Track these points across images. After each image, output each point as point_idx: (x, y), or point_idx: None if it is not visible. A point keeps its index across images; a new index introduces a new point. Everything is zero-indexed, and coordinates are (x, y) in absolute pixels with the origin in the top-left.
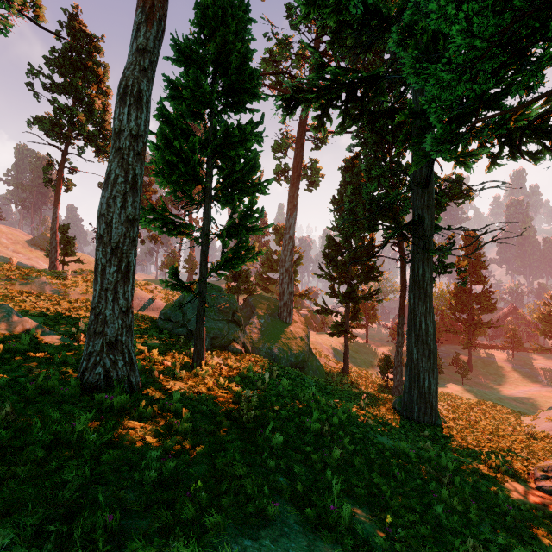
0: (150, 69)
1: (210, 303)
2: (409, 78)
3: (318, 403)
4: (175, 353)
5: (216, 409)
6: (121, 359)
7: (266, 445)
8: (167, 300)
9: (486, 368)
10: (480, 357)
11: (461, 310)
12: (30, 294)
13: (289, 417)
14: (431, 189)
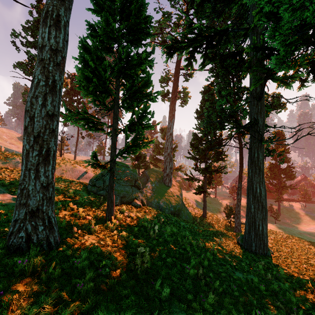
0: (67, 0)
1: (121, 174)
2: (265, 7)
3: (191, 244)
4: (96, 208)
5: (116, 262)
6: (41, 224)
7: (155, 297)
8: (95, 172)
9: (288, 213)
10: (285, 206)
11: (274, 178)
12: (7, 169)
13: (173, 264)
14: (263, 101)
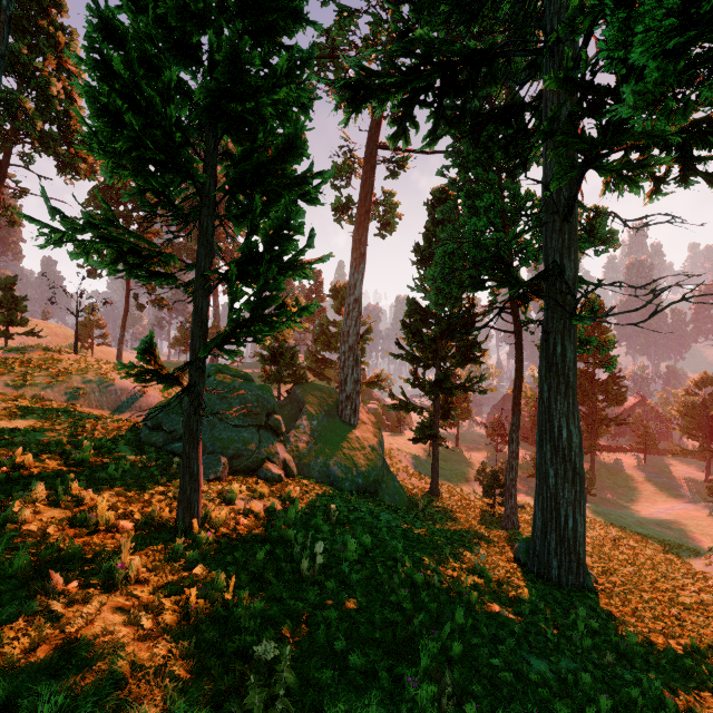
0: None
1: (230, 399)
2: None
3: (413, 583)
4: (155, 494)
5: (180, 705)
6: None
7: None
8: (168, 393)
9: (612, 478)
10: (604, 463)
11: (582, 402)
12: None
13: (367, 670)
14: (574, 222)
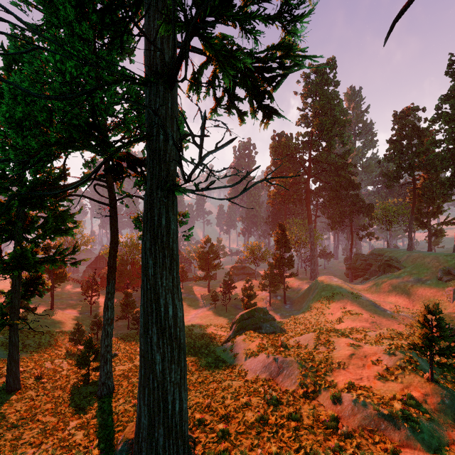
0: None
1: None
2: None
3: None
4: None
5: None
6: None
7: None
8: None
9: None
10: None
11: None
12: None
13: None
14: (176, 94)
